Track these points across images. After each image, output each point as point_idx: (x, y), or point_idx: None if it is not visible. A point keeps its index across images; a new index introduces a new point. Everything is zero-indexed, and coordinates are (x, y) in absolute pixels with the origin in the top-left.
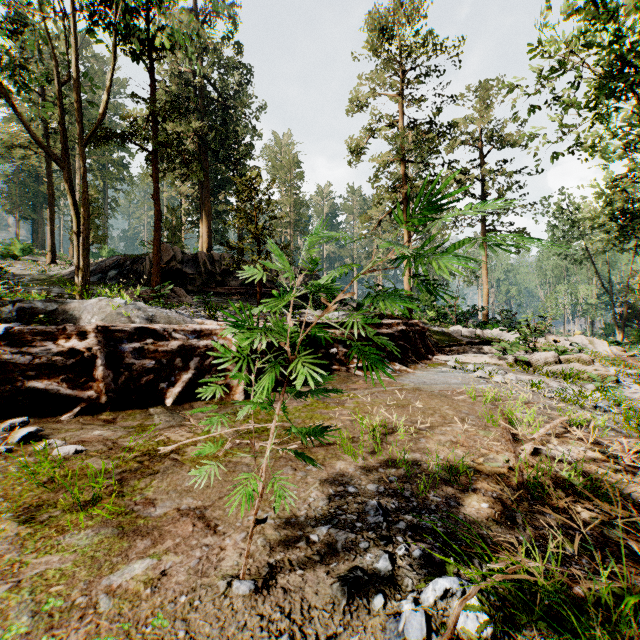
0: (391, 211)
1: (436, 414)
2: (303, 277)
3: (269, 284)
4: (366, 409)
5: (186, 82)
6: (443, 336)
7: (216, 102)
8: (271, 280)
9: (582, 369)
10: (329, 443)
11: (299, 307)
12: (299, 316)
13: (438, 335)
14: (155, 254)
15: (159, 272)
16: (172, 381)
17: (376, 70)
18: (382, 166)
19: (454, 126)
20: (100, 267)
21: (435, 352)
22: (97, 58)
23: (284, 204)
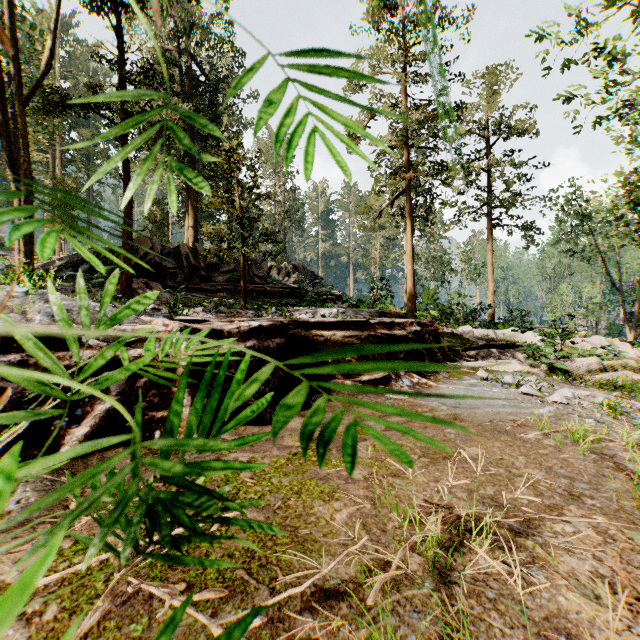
0: (393, 201)
1: (517, 479)
2: (297, 273)
3: (259, 280)
4: (392, 465)
5: (169, 60)
6: (454, 337)
7: (203, 85)
8: (262, 276)
9: (634, 378)
10: (336, 591)
11: (291, 304)
12: (290, 314)
13: (448, 336)
14: (125, 243)
15: (130, 264)
16: (77, 415)
17: (377, 46)
18: (382, 153)
19: (462, 107)
20: (71, 261)
21: (452, 357)
22: (79, 42)
23: (278, 199)
